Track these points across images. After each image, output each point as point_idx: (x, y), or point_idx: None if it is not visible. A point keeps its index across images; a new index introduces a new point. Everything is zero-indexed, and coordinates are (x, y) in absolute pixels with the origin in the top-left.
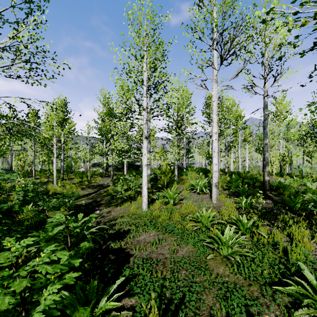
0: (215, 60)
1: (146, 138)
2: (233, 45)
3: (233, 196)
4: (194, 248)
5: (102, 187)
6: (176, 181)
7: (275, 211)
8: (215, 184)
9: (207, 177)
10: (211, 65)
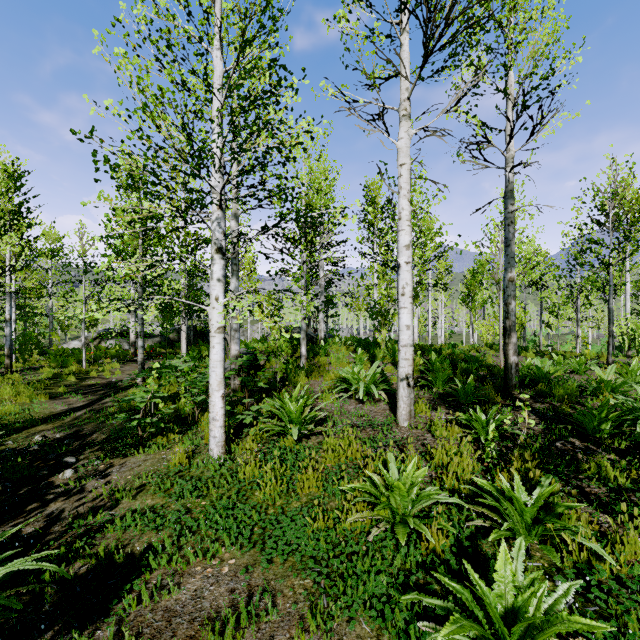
0: (405, 59)
1: (220, 252)
2: (453, 18)
3: (442, 405)
4: (383, 633)
5: (114, 390)
6: (303, 369)
7: (559, 444)
8: (406, 378)
9: (374, 357)
10: (395, 75)
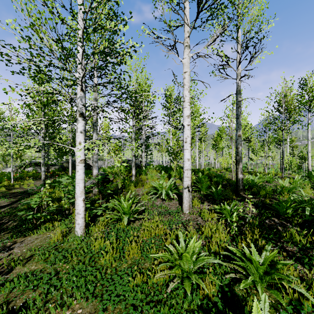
0: (187, 15)
1: (82, 116)
2: None
3: (205, 200)
4: None
5: (27, 195)
6: (133, 182)
7: (268, 221)
8: (187, 187)
9: (170, 175)
10: (181, 24)
